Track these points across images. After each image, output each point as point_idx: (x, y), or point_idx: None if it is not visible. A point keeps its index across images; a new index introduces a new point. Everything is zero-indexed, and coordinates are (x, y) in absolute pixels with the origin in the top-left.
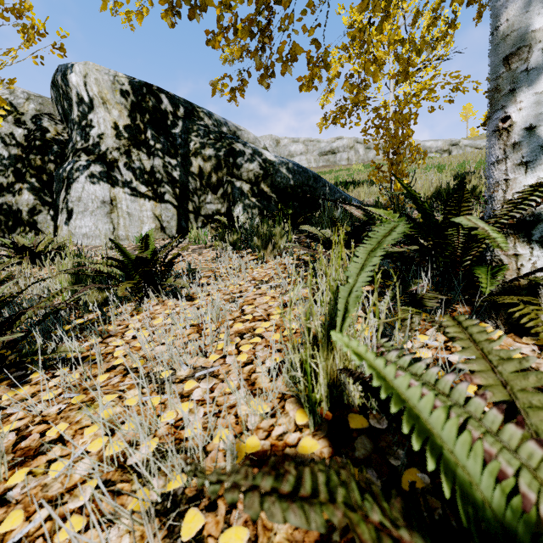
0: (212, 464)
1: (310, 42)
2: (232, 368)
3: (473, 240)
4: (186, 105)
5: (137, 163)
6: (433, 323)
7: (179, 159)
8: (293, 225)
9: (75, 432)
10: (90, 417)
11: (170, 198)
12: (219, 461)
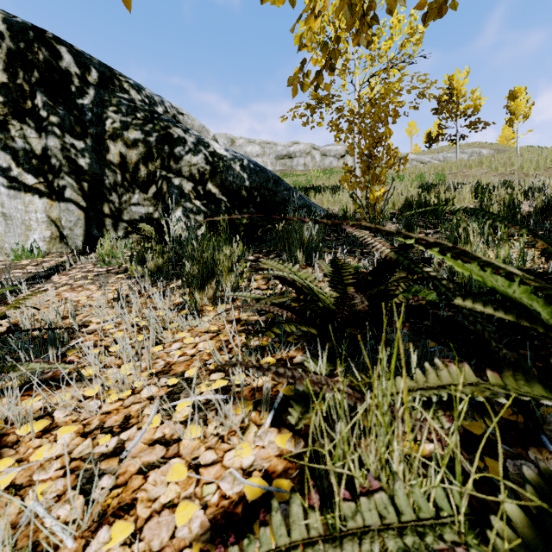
0: None
1: None
2: None
3: None
4: (101, 69)
5: (20, 141)
6: None
7: (89, 141)
8: (249, 240)
9: None
10: None
11: (74, 195)
12: None
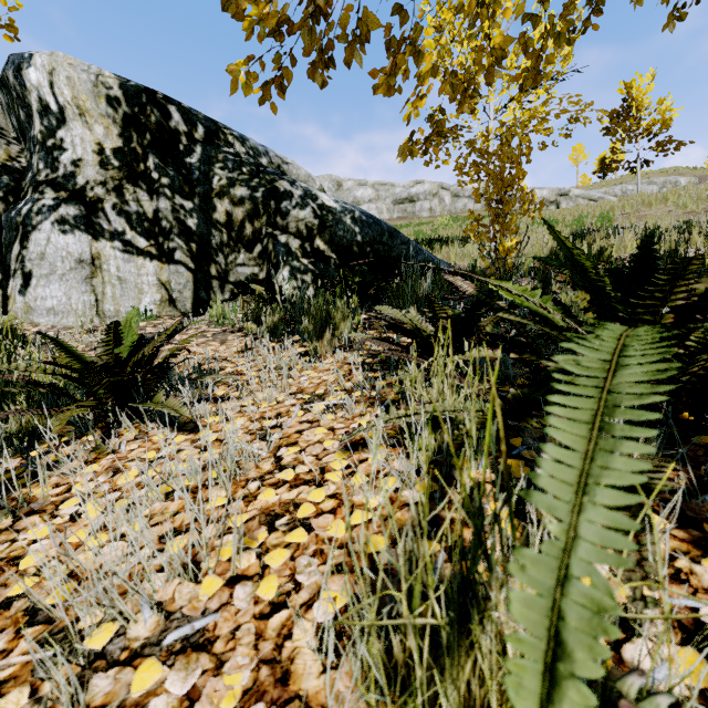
0: None
1: (392, 11)
2: (245, 620)
3: None
4: (207, 124)
5: (133, 205)
6: None
7: (196, 200)
8: (362, 299)
9: None
10: None
11: (183, 256)
12: None
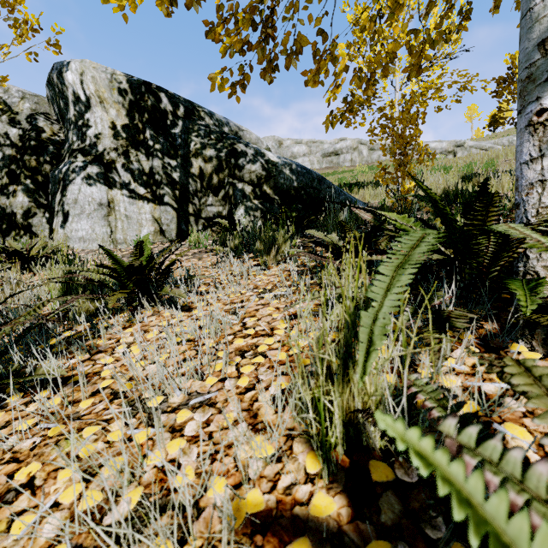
0: (204, 535)
1: (317, 33)
2: (232, 395)
3: (505, 249)
4: (186, 104)
5: (136, 164)
6: (481, 360)
7: (179, 159)
8: (297, 228)
9: (48, 475)
10: (63, 460)
11: (170, 200)
12: (213, 524)
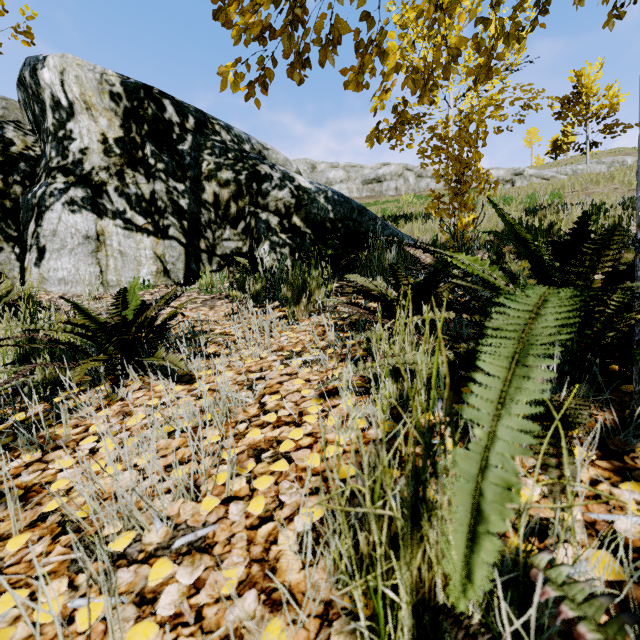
0: None
1: (361, 18)
2: (238, 530)
3: (629, 311)
4: (197, 115)
5: (133, 187)
6: None
7: (188, 183)
8: (334, 269)
9: None
10: None
11: (176, 233)
12: None
